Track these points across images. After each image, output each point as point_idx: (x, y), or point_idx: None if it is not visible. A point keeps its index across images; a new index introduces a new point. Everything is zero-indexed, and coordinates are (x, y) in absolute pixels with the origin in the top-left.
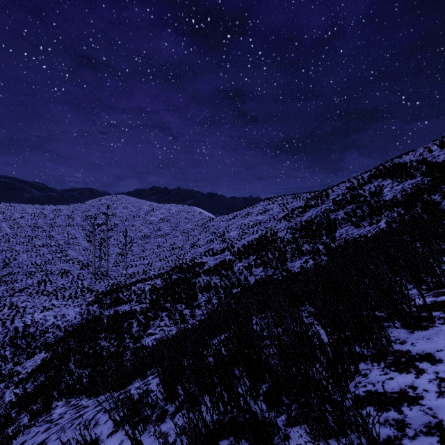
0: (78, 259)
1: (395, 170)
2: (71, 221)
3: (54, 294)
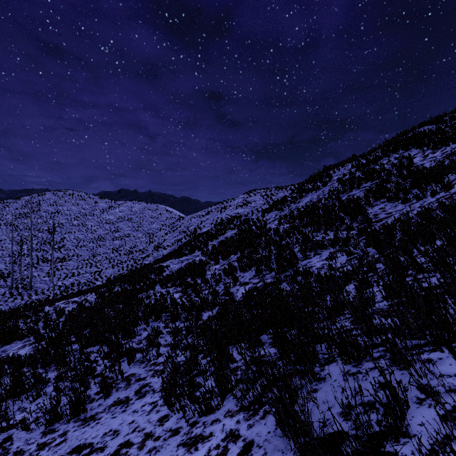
0: None
1: (420, 138)
2: None
3: None
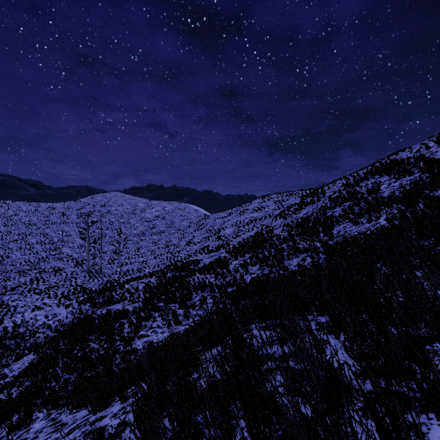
0: (73, 256)
1: (392, 167)
2: (65, 218)
3: (46, 292)
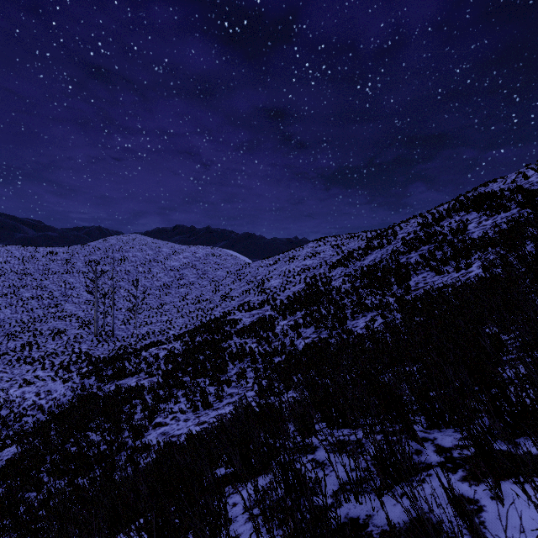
0: (78, 314)
1: (481, 201)
2: (70, 267)
3: (40, 362)
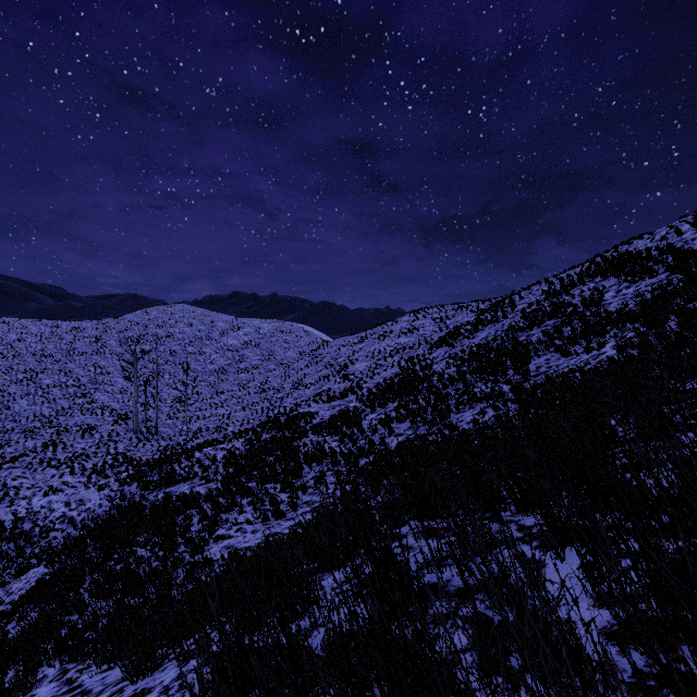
0: (111, 406)
1: (622, 264)
2: (100, 346)
3: (68, 465)
